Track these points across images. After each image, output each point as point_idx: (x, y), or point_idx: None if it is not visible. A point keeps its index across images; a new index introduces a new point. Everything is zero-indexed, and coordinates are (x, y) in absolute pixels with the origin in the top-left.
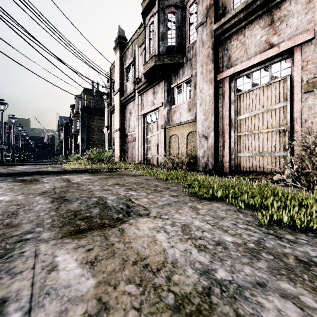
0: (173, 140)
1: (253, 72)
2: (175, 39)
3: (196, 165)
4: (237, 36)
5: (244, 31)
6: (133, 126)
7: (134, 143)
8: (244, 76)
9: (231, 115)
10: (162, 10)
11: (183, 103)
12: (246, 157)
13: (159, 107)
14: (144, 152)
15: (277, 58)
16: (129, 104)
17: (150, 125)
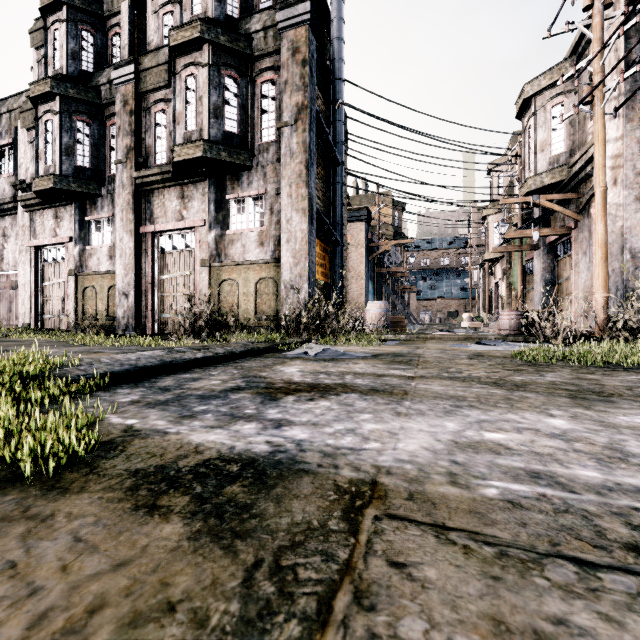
0: (90, 294)
1: (174, 235)
2: (89, 159)
3: (116, 328)
4: (159, 194)
5: (164, 192)
6: (14, 261)
7: (15, 293)
8: (167, 236)
9: (155, 274)
10: (67, 114)
11: (103, 247)
12: (168, 318)
13: (66, 242)
14: (38, 310)
15: (188, 230)
16: (1, 218)
17: (50, 266)
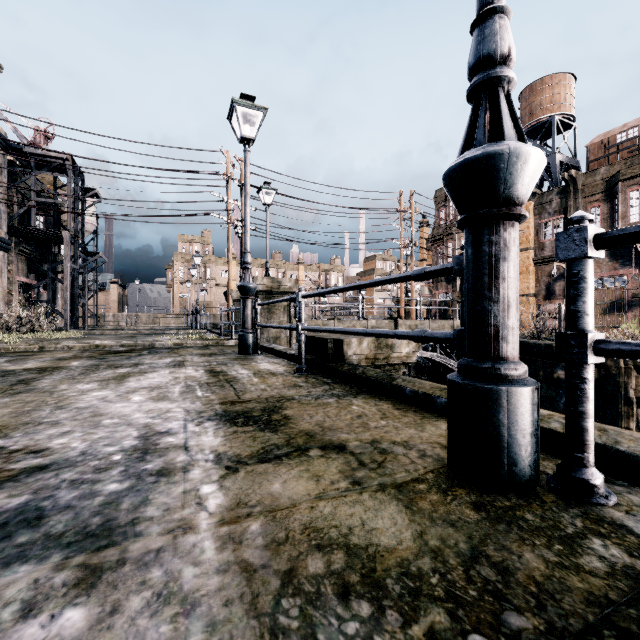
0: None
1: None
2: None
3: None
4: None
5: None
6: None
7: None
8: None
9: None
10: None
11: None
12: None
13: None
14: None
15: None
16: None
17: None
